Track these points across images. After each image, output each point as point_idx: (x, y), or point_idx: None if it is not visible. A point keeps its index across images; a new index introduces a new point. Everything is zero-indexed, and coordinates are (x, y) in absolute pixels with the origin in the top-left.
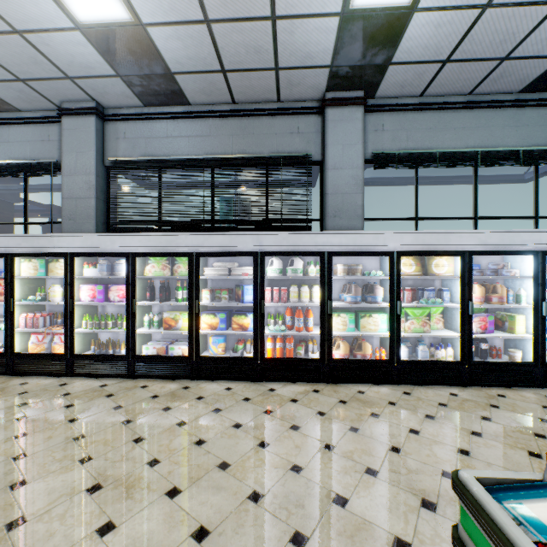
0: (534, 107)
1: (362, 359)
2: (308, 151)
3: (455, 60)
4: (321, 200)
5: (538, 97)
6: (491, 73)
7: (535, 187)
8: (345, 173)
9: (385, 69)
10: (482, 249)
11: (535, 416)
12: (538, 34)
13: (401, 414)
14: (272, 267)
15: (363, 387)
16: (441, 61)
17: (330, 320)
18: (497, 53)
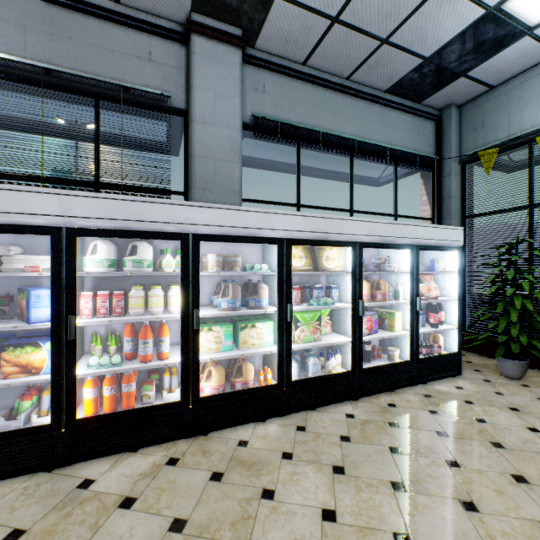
0: (396, 110)
1: (244, 389)
2: (167, 92)
3: (343, 22)
4: (186, 166)
5: (398, 101)
6: (371, 56)
7: (395, 187)
8: (219, 133)
9: (271, 2)
10: (371, 241)
11: (433, 430)
12: (416, 19)
13: (303, 478)
14: (94, 257)
15: (246, 432)
16: (331, 17)
17: (197, 340)
18: (380, 30)
